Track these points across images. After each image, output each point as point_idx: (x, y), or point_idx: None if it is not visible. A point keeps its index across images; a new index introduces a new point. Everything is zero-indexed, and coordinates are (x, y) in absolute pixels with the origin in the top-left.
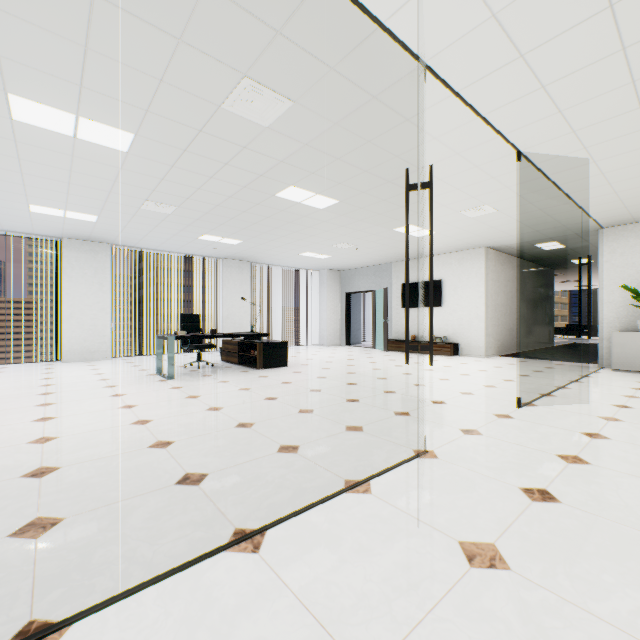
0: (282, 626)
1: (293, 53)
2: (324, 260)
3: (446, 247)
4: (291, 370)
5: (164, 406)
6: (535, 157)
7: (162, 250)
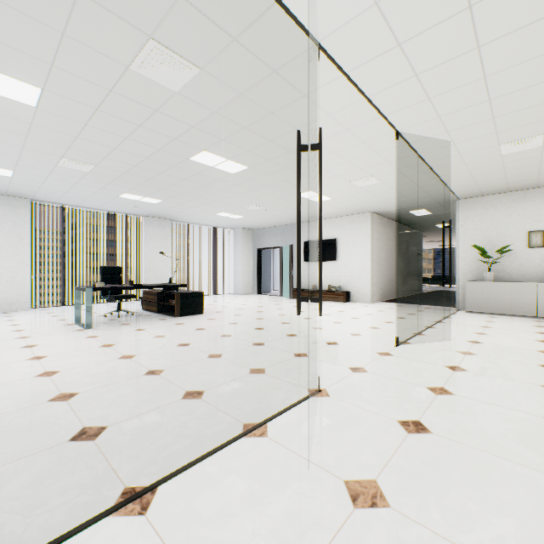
0: None
1: (196, 19)
2: (238, 220)
3: (340, 211)
4: (206, 317)
5: (75, 356)
6: (409, 137)
7: (85, 207)
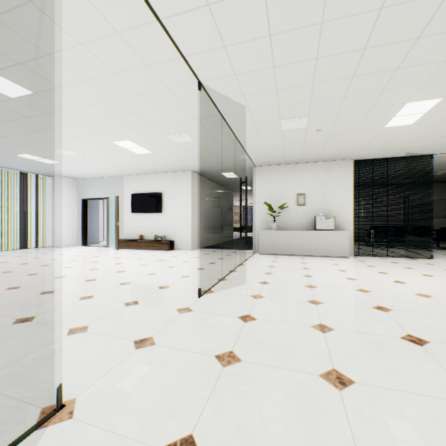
0: None
1: None
2: (53, 165)
3: (164, 167)
4: None
5: None
6: (213, 93)
7: None
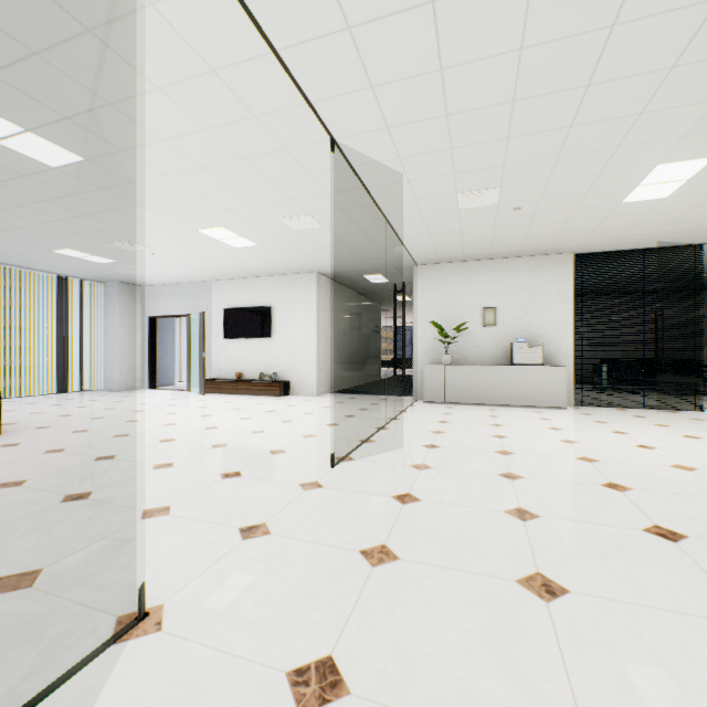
0: None
1: None
2: (106, 266)
3: (275, 267)
4: (1, 442)
5: None
6: (352, 155)
7: None
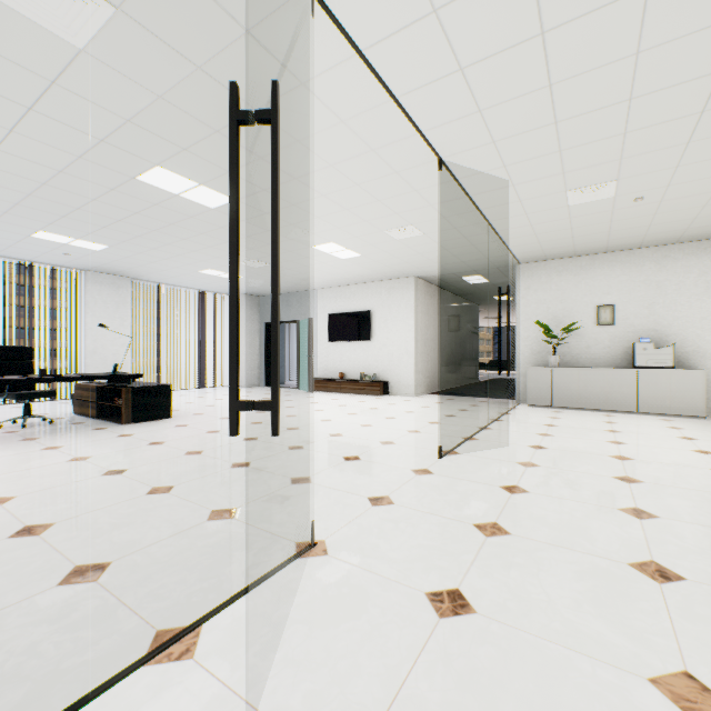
0: None
1: None
2: None
3: (375, 274)
4: (174, 423)
5: None
6: (457, 170)
7: None
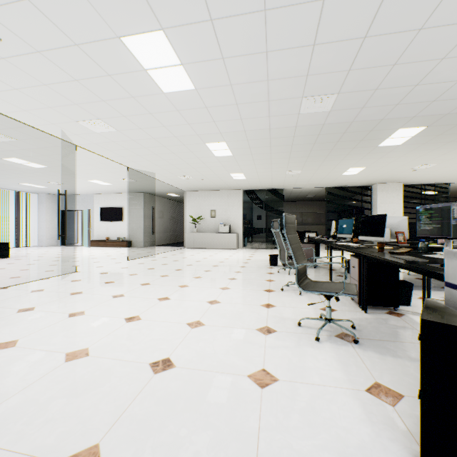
0: (17, 291)
1: (18, 132)
2: (42, 188)
3: (123, 190)
4: (13, 259)
5: None
6: (136, 169)
7: None
